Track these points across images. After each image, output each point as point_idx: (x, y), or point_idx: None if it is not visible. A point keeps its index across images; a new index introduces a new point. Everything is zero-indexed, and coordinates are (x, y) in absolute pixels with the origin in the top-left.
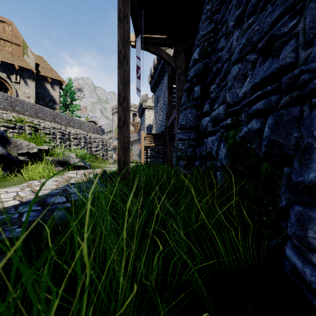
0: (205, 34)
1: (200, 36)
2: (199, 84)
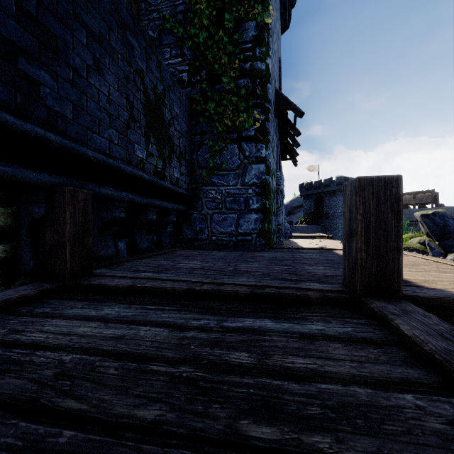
0: None
1: None
2: None
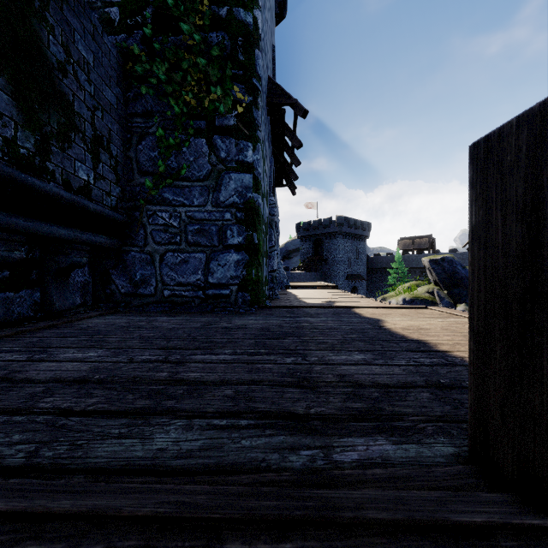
0: None
1: None
2: None
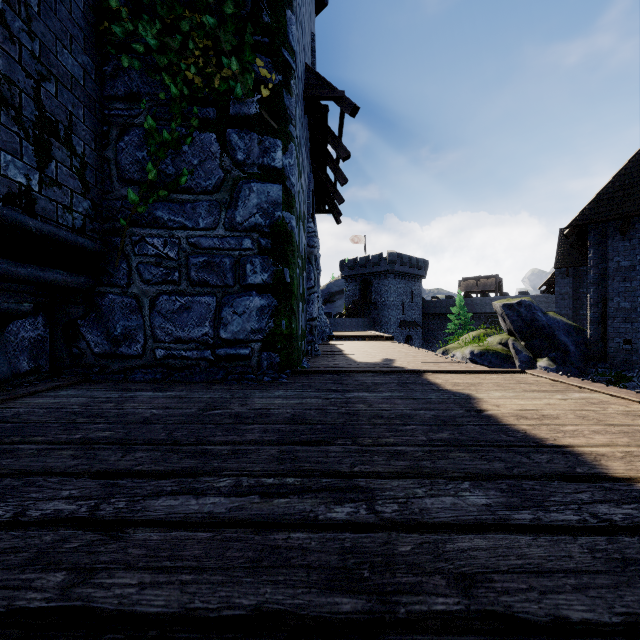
0: None
1: None
2: None
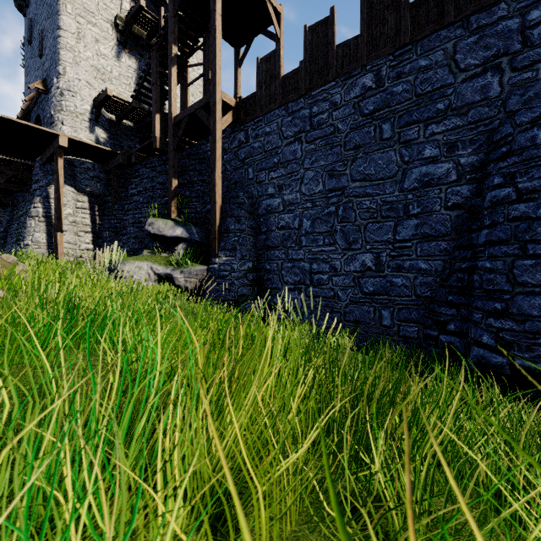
0: (6, 226)
1: (4, 225)
2: (3, 240)
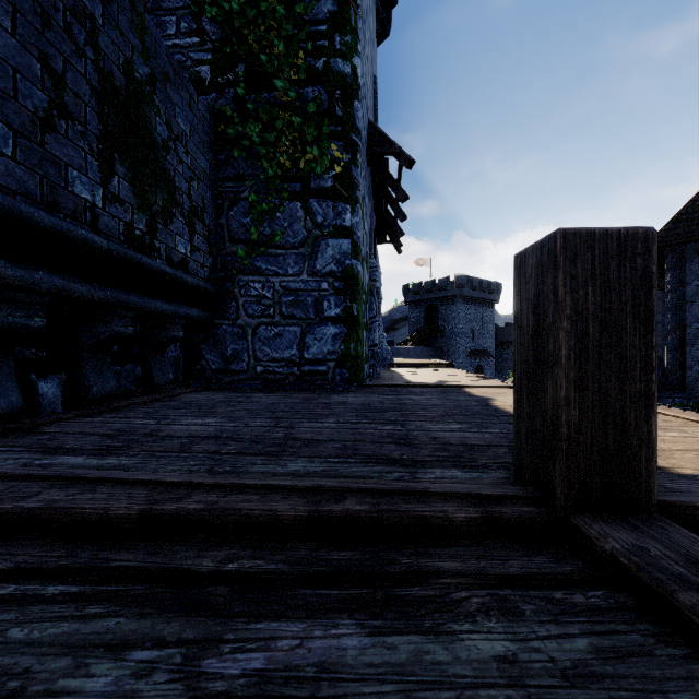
0: None
1: None
2: None
